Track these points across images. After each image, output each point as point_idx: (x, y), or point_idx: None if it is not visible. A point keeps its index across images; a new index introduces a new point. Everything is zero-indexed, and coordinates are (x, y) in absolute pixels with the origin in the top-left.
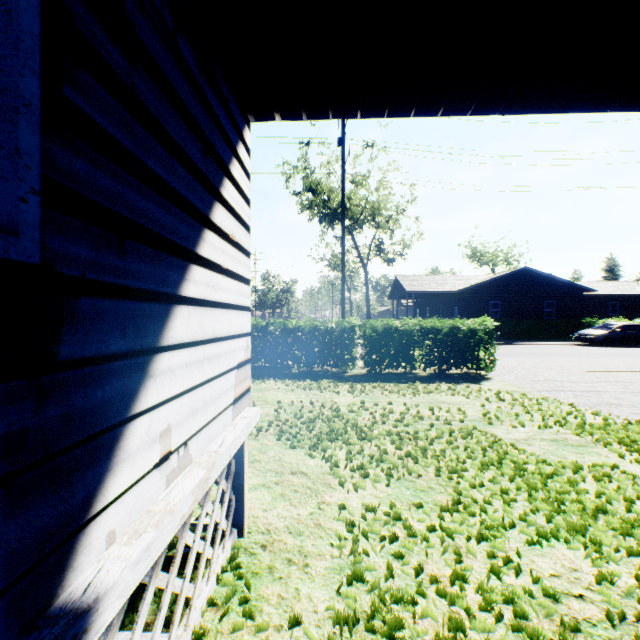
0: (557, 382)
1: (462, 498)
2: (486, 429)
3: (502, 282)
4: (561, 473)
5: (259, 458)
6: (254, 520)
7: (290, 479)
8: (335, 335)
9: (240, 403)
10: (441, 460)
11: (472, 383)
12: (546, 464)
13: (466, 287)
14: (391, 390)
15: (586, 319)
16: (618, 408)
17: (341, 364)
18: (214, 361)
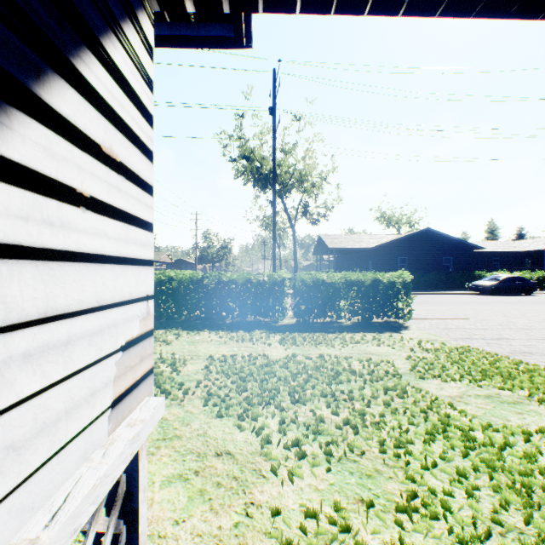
0: (468, 330)
1: (416, 487)
2: (419, 384)
3: (409, 240)
4: (513, 443)
5: (180, 433)
6: (159, 544)
7: (213, 465)
8: (267, 288)
9: (130, 399)
10: (382, 428)
11: (393, 332)
12: (493, 430)
13: (379, 245)
14: (320, 341)
15: (477, 272)
16: (532, 357)
17: (272, 315)
18: (50, 356)
